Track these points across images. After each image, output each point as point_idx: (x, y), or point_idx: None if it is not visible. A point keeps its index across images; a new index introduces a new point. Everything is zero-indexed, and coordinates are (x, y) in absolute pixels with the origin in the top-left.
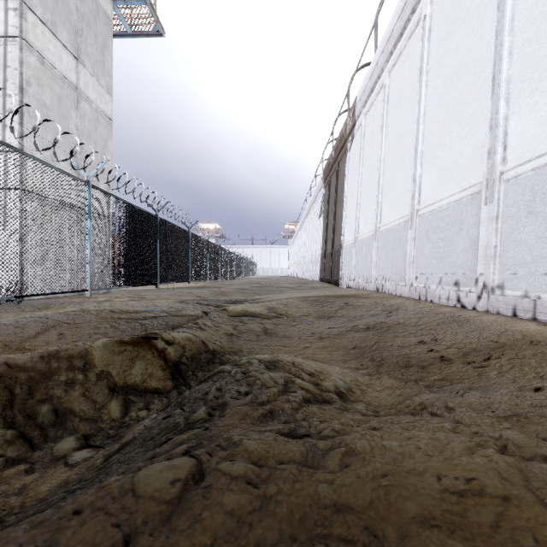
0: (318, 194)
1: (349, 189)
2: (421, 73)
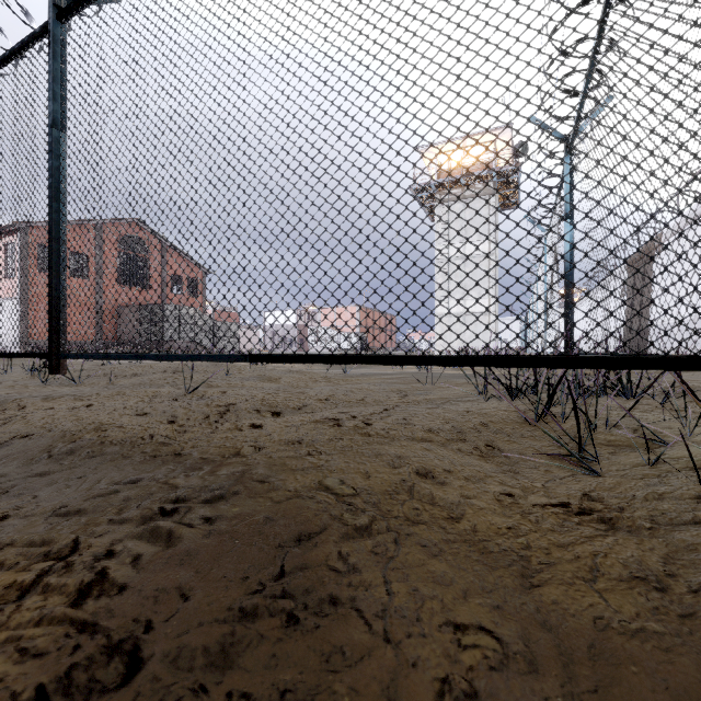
0: (618, 275)
1: (656, 287)
2: (700, 251)
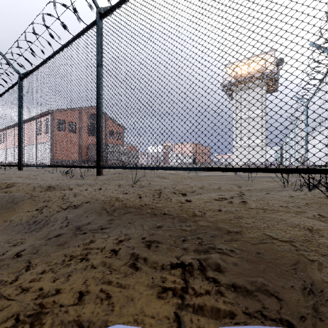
0: None
1: None
2: None
